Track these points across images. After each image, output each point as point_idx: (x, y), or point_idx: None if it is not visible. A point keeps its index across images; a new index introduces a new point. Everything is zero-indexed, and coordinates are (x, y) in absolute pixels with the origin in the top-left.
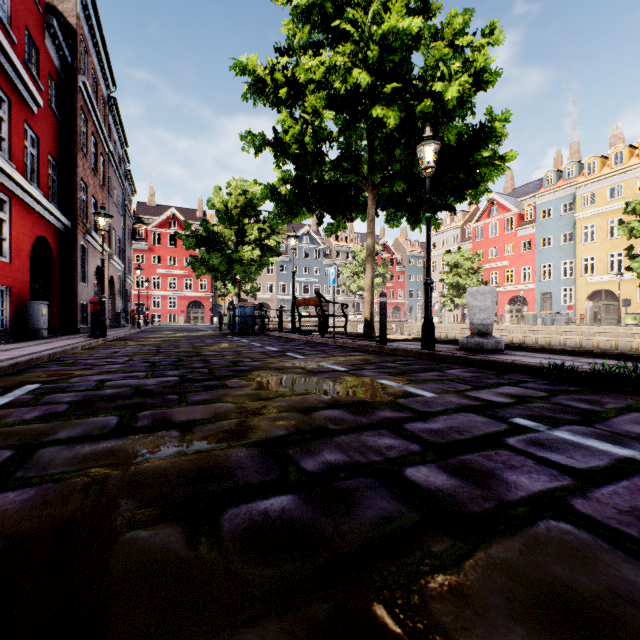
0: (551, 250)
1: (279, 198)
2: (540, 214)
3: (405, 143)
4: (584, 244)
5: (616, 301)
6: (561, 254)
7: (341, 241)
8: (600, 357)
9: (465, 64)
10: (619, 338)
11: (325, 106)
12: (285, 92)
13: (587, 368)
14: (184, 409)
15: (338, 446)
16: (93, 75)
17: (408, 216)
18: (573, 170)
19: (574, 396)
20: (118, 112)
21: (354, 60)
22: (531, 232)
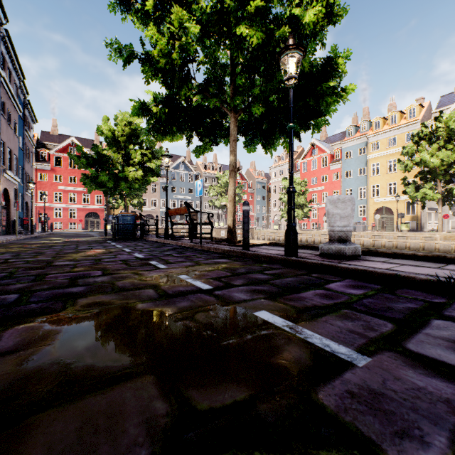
0: (352, 180)
1: (150, 115)
2: (344, 155)
3: (264, 71)
4: (372, 176)
5: (392, 215)
6: (358, 182)
7: (208, 169)
8: None
9: None
10: (398, 240)
11: None
12: (152, 5)
13: None
14: None
15: None
16: None
17: (263, 140)
18: (365, 126)
19: None
20: (12, 44)
21: None
22: (339, 167)
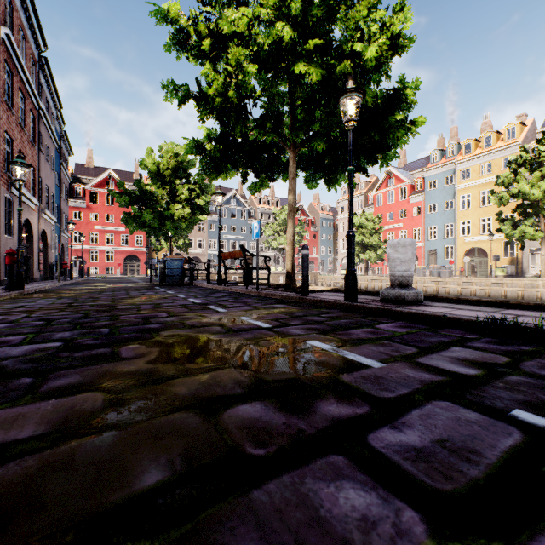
0: (436, 215)
1: (204, 153)
2: (427, 185)
3: (325, 104)
4: (462, 210)
5: (486, 257)
6: (444, 218)
7: (264, 204)
8: (517, 308)
9: (382, 29)
10: (491, 287)
11: (249, 62)
12: (208, 44)
13: (523, 322)
14: (17, 411)
15: (261, 528)
16: (20, 31)
17: (326, 176)
18: (453, 150)
19: (542, 361)
20: (50, 72)
21: (277, 15)
22: (420, 200)
